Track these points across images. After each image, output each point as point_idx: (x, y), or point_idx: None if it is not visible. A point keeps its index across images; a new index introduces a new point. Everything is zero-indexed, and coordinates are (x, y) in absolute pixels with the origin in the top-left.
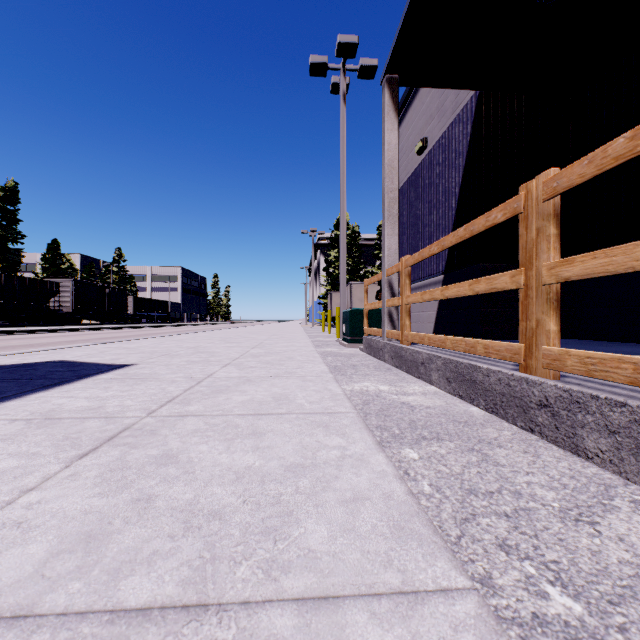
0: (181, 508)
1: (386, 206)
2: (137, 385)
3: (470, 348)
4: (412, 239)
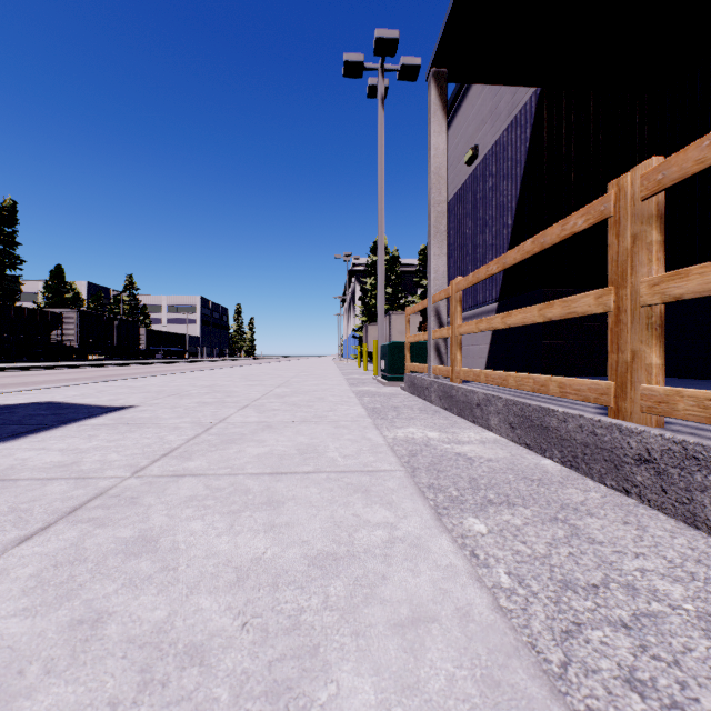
0: (143, 639)
1: (433, 221)
2: (130, 433)
3: (540, 387)
4: (460, 262)
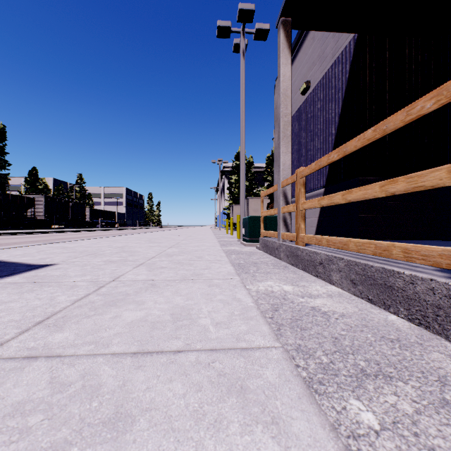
0: None
1: (281, 128)
2: (29, 292)
3: (382, 251)
4: (297, 162)
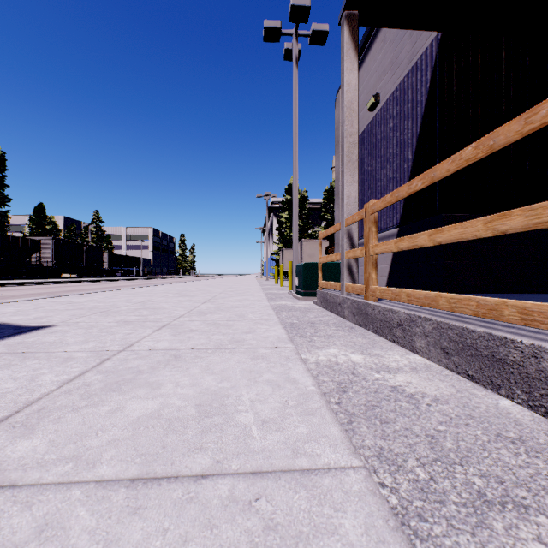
0: None
1: (345, 151)
2: (3, 369)
3: (487, 311)
4: (363, 195)
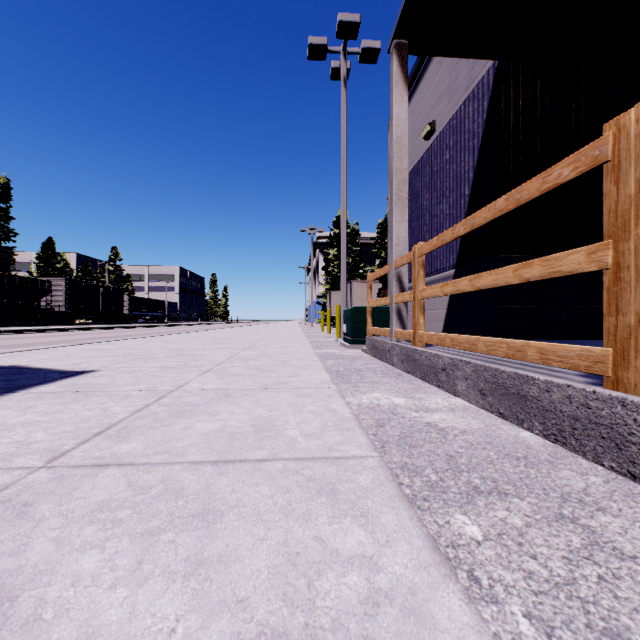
0: None
1: (394, 189)
2: (74, 403)
3: (515, 352)
4: (418, 232)
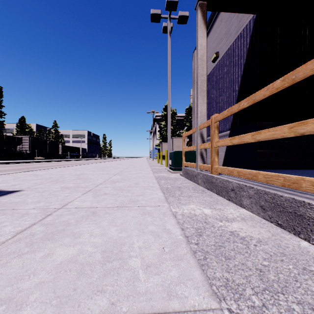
0: None
1: (199, 85)
2: None
3: (291, 184)
4: (209, 111)
